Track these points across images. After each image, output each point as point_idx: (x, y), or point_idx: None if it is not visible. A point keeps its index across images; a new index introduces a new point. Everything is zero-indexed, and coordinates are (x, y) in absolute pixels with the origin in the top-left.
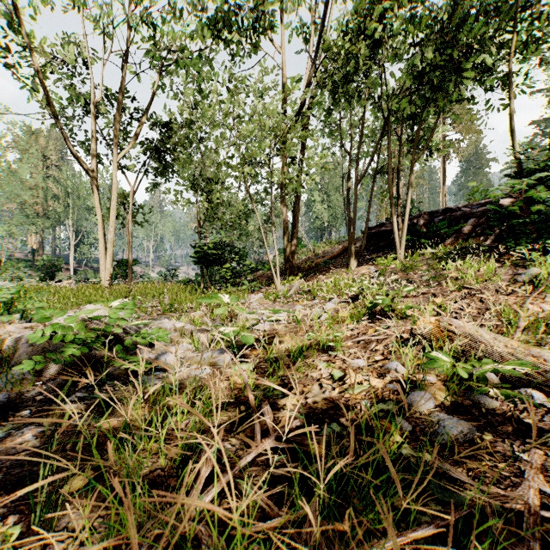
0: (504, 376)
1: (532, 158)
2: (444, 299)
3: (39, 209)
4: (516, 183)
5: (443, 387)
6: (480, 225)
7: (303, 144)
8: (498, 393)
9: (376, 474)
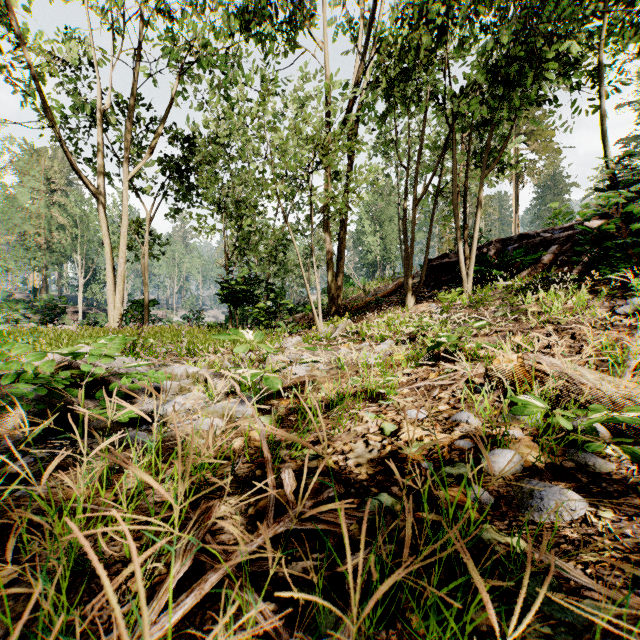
0: (615, 429)
1: (629, 168)
2: (524, 337)
3: (41, 241)
4: (611, 196)
5: (532, 443)
6: (564, 253)
7: (351, 160)
8: (617, 450)
9: (445, 571)
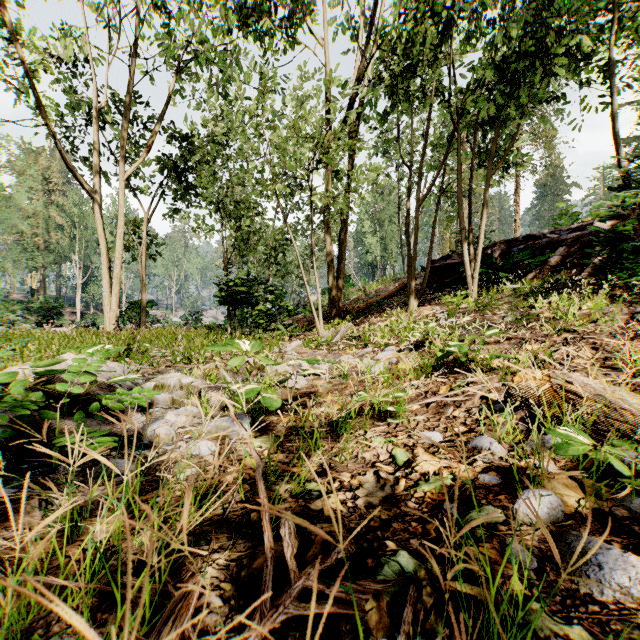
0: None
1: None
2: (539, 346)
3: (39, 241)
4: (627, 196)
5: (570, 481)
6: (572, 255)
7: (352, 159)
8: None
9: None
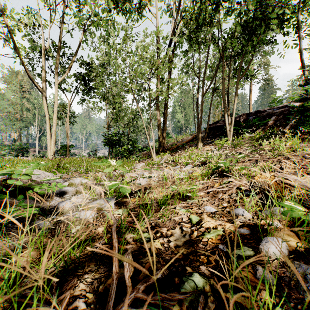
0: None
1: None
2: (265, 163)
3: (18, 116)
4: (309, 88)
5: (290, 232)
6: (279, 120)
7: (170, 74)
8: None
9: None
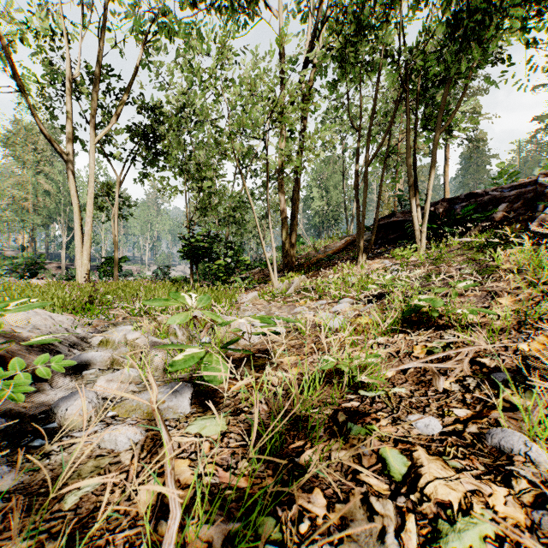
0: None
1: None
2: (514, 299)
3: (29, 205)
4: None
5: None
6: (515, 211)
7: (304, 125)
8: None
9: None
